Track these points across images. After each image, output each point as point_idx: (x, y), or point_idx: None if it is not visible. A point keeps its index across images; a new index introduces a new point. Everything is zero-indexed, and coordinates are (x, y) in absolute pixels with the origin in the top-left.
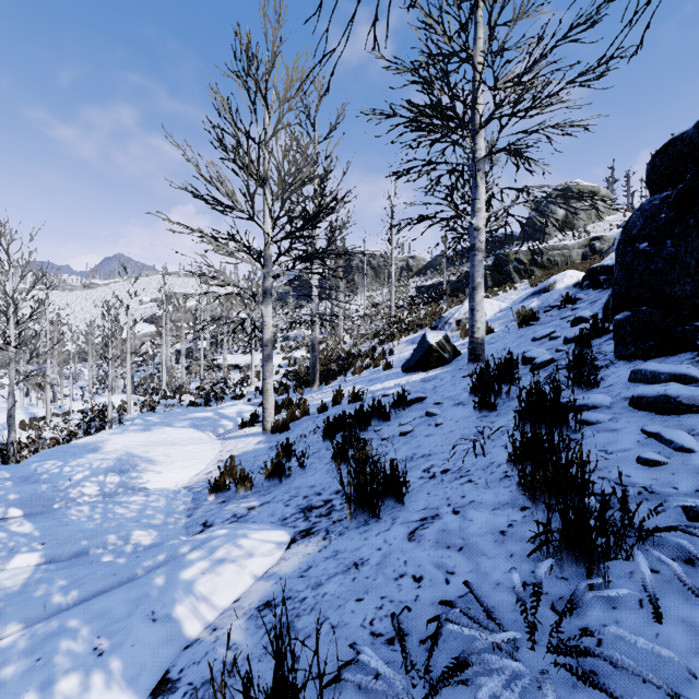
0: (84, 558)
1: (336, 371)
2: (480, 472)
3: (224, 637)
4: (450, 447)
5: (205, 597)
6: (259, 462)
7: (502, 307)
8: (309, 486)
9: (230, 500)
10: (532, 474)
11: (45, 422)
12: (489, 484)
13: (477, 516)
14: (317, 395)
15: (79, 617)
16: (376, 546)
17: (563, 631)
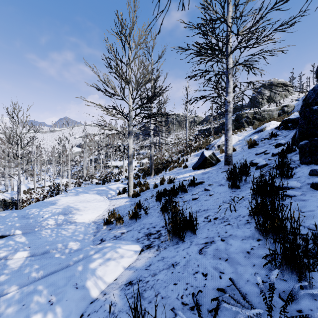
0: (47, 255)
1: (161, 169)
2: (233, 219)
3: (109, 298)
4: (217, 206)
5: (101, 277)
6: (126, 211)
7: (240, 139)
8: (149, 223)
9: (113, 229)
10: (264, 223)
11: (34, 190)
12: (239, 226)
13: (234, 242)
14: (152, 180)
15: (43, 284)
16: (183, 256)
17: (287, 312)
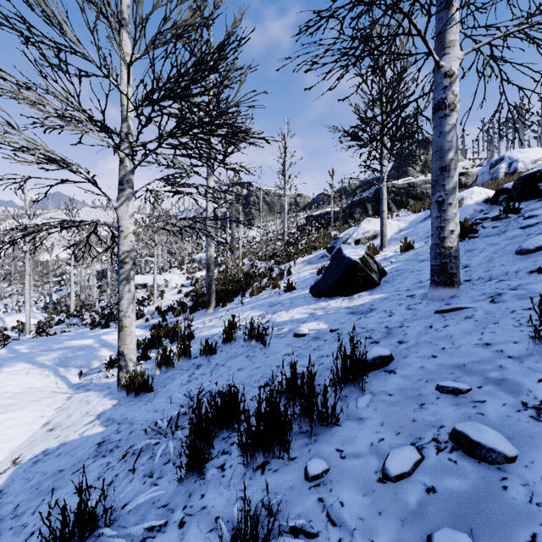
0: None
1: (234, 292)
2: None
3: None
4: None
5: None
6: (43, 511)
7: (402, 226)
8: None
9: None
10: None
11: None
12: None
13: None
14: (209, 321)
15: None
16: None
17: None
